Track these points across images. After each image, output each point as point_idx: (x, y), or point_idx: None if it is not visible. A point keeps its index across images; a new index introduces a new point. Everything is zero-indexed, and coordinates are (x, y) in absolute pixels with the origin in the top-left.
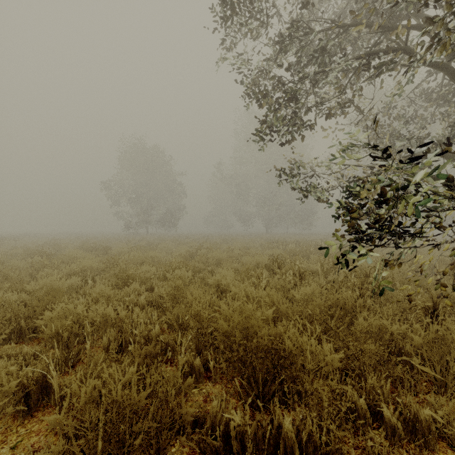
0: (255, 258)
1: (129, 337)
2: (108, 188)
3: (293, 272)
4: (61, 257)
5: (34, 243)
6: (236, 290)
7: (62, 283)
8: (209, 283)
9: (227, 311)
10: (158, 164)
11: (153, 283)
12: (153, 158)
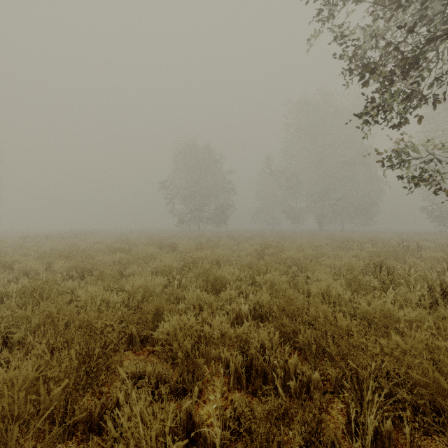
0: (345, 261)
1: (260, 365)
2: (164, 187)
3: (427, 285)
4: (140, 253)
5: (108, 239)
6: (367, 307)
7: (156, 284)
8: (311, 292)
9: (403, 347)
10: (209, 163)
11: (242, 287)
12: (205, 158)
